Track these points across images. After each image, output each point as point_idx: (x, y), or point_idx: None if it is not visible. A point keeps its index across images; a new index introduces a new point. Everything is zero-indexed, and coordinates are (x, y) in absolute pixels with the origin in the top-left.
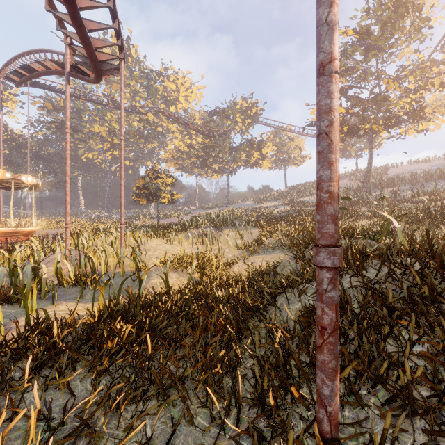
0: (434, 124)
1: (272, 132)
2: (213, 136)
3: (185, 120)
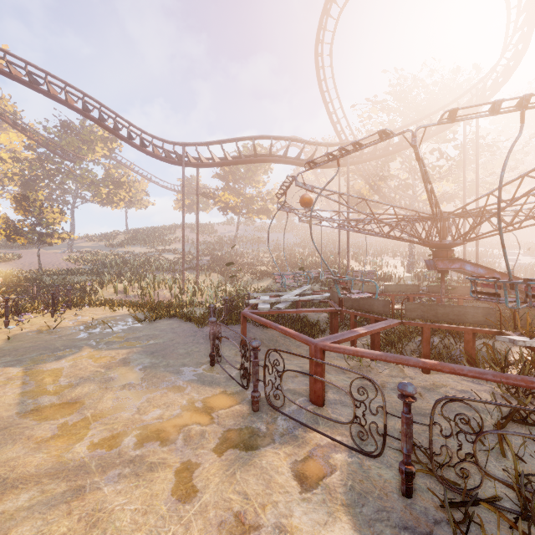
0: (265, 216)
1: (113, 166)
2: (70, 160)
3: (22, 123)
